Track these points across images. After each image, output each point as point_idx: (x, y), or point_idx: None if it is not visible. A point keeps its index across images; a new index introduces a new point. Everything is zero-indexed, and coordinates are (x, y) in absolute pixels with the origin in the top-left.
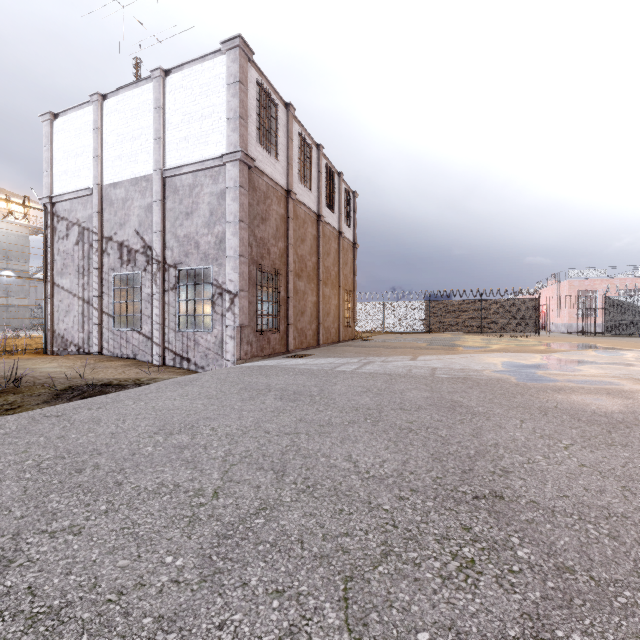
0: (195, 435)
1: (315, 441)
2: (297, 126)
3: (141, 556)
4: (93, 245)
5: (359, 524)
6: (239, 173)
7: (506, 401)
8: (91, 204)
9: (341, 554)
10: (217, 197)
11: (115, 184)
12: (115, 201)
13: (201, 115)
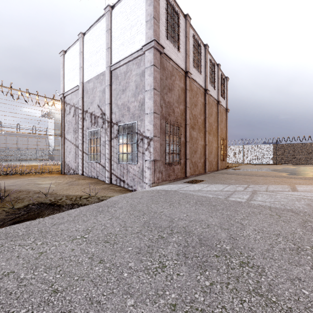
0: None
1: None
2: (192, 31)
3: None
4: (79, 116)
5: None
6: (153, 56)
7: None
8: (79, 94)
9: None
10: (140, 76)
11: (89, 81)
12: (89, 90)
13: (130, 26)
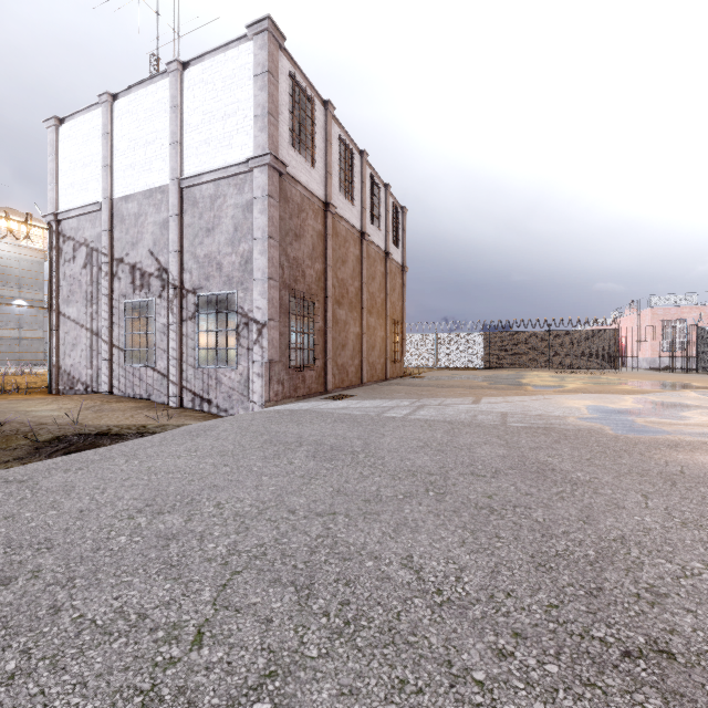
0: (192, 515)
1: (358, 528)
2: (337, 128)
3: None
4: (102, 268)
5: None
6: (268, 180)
7: (611, 463)
8: (100, 221)
9: None
10: (242, 209)
11: (127, 197)
12: (127, 217)
13: (224, 113)
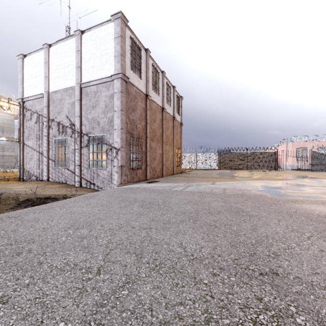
0: (91, 229)
1: (160, 233)
2: (151, 61)
3: (43, 322)
4: (44, 123)
5: (189, 295)
6: (120, 85)
7: (267, 208)
8: (43, 102)
9: (178, 320)
10: (109, 98)
11: (55, 91)
12: (55, 100)
13: (100, 54)
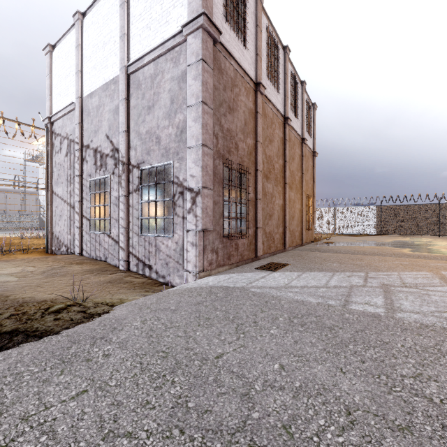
0: None
1: None
2: (265, 20)
3: None
4: (75, 154)
5: None
6: (201, 43)
7: None
8: (75, 117)
9: None
10: (178, 81)
11: (91, 94)
12: (91, 110)
13: None
